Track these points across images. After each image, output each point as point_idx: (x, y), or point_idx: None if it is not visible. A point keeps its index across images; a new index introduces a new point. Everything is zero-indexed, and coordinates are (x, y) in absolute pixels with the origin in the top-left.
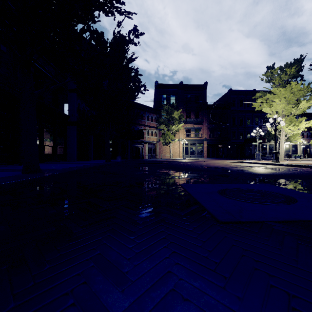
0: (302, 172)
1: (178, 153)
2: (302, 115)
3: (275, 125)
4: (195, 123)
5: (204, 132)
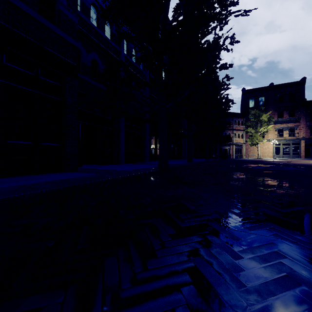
0: None
1: (268, 153)
2: None
3: None
4: (289, 122)
5: (302, 131)
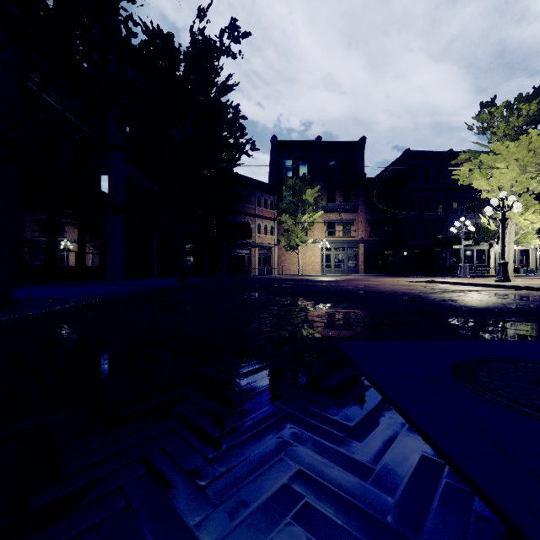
0: None
1: (313, 266)
2: (539, 196)
3: (503, 211)
4: (343, 211)
5: (361, 228)
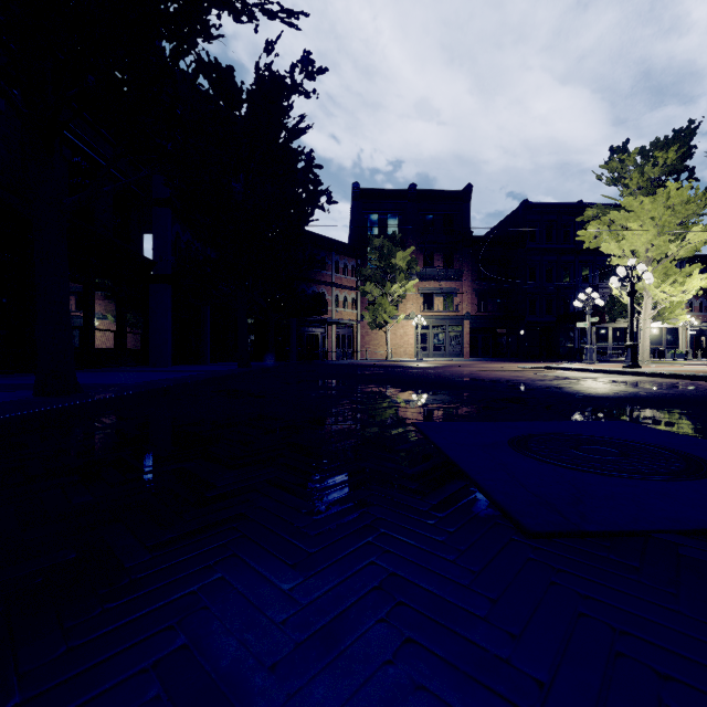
0: (700, 393)
1: (406, 348)
2: (690, 260)
3: (632, 282)
4: (444, 279)
5: (466, 300)
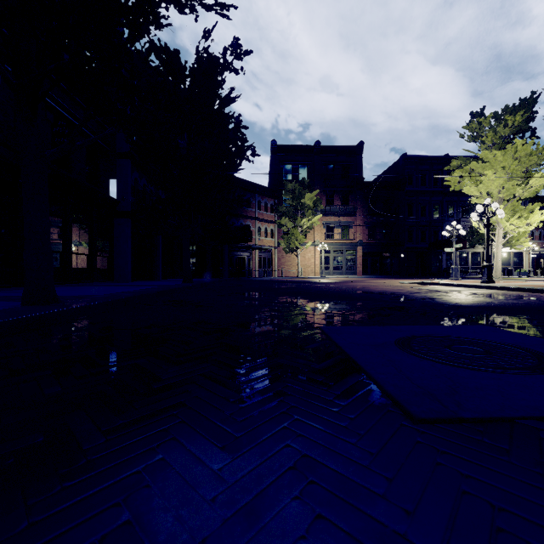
0: (543, 303)
1: (312, 268)
2: (532, 200)
3: (488, 217)
4: (342, 214)
5: (359, 231)
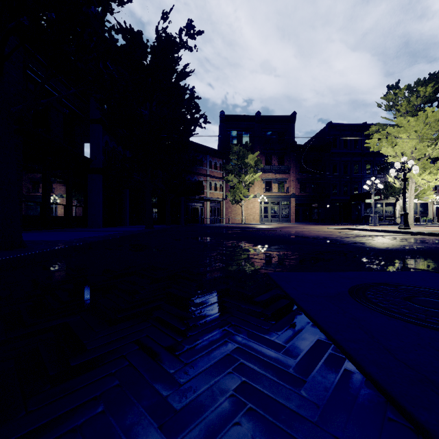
0: None
1: (254, 216)
2: (435, 160)
3: (404, 172)
4: (278, 172)
5: (292, 185)
